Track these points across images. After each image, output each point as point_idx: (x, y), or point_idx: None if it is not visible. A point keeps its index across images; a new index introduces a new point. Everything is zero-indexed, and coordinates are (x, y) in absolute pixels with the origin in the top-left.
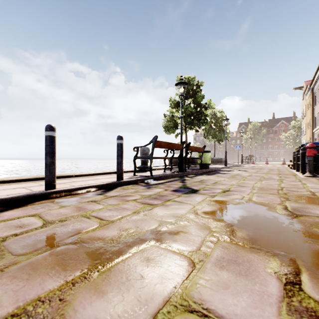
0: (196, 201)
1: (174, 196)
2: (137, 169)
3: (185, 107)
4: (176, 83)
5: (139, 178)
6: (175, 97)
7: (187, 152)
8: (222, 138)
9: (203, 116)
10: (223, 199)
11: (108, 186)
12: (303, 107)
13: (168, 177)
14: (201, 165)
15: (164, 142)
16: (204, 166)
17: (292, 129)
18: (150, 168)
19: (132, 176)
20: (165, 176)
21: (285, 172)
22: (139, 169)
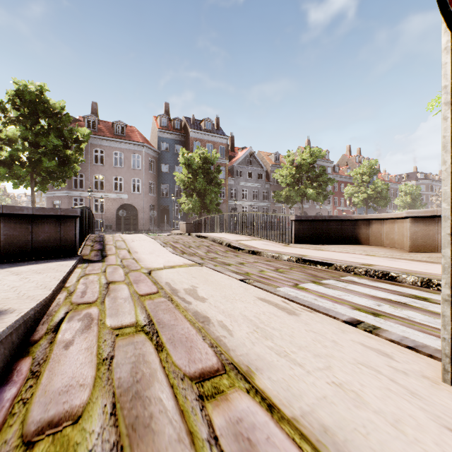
0: None
1: None
2: None
3: None
4: None
5: None
6: None
7: None
8: None
9: None
10: None
11: None
12: None
13: None
14: None
15: None
16: None
17: None
18: None
19: None
20: None
21: None
22: None
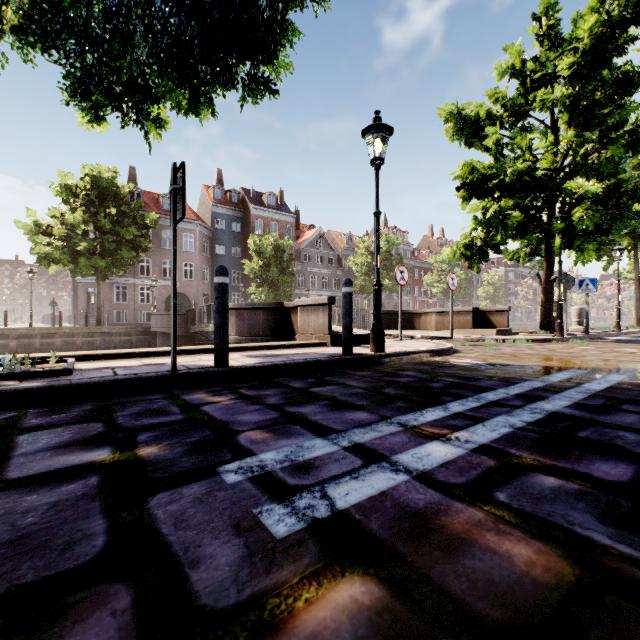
0: None
1: None
2: None
3: None
4: None
5: None
6: None
7: None
8: None
9: None
10: None
11: None
12: None
13: None
14: None
15: None
16: None
17: None
18: None
19: None
20: None
21: None
22: None
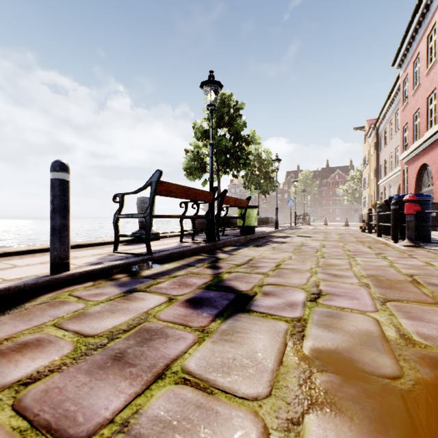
0: (259, 366)
1: (188, 333)
2: (131, 238)
3: (217, 138)
4: (201, 82)
5: (117, 263)
6: (202, 123)
7: (221, 207)
8: (268, 189)
9: (244, 155)
10: (334, 341)
11: (8, 295)
12: (364, 153)
13: (186, 253)
14: (243, 229)
15: (177, 186)
16: (247, 230)
17: (351, 180)
18: (147, 238)
19: (108, 256)
20: (180, 253)
21: (364, 238)
22: (134, 238)
